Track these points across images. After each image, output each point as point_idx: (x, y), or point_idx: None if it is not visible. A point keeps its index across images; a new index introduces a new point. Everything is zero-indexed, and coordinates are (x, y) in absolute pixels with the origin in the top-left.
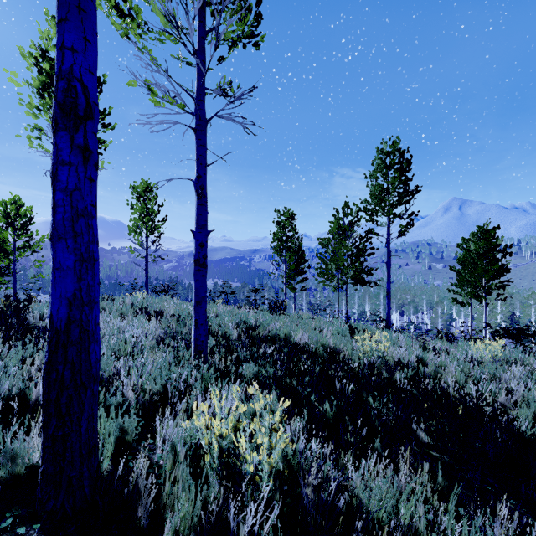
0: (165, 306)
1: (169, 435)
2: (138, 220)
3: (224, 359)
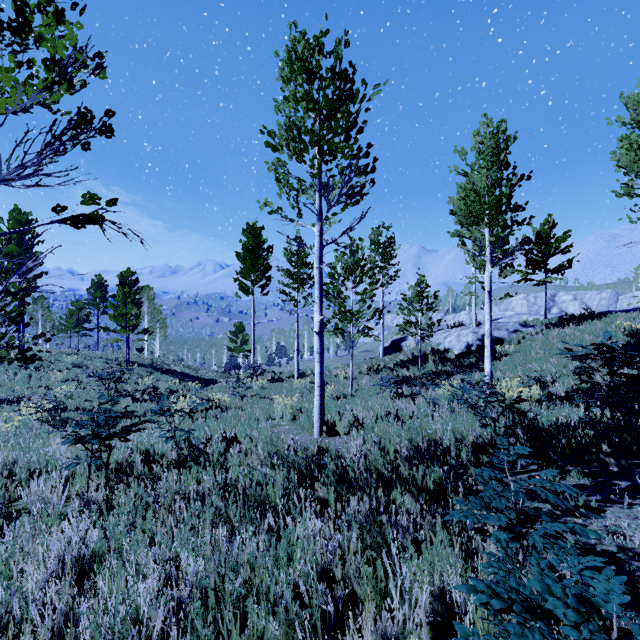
0: None
1: None
2: None
3: None
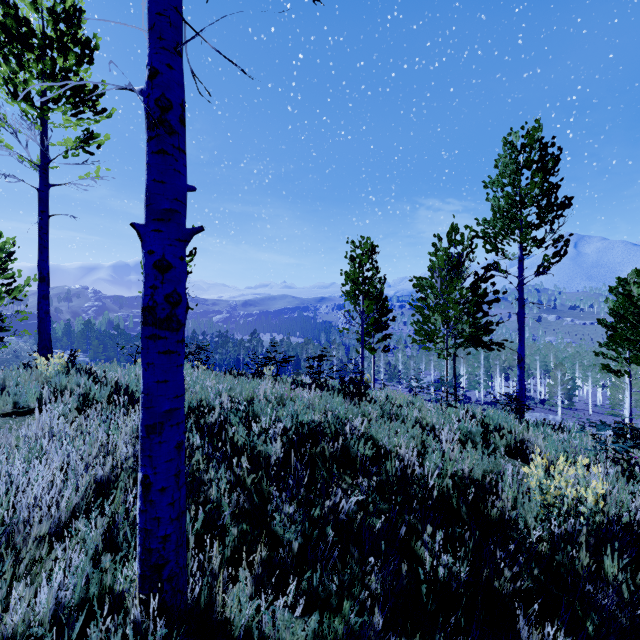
0: None
1: None
2: None
3: (239, 552)
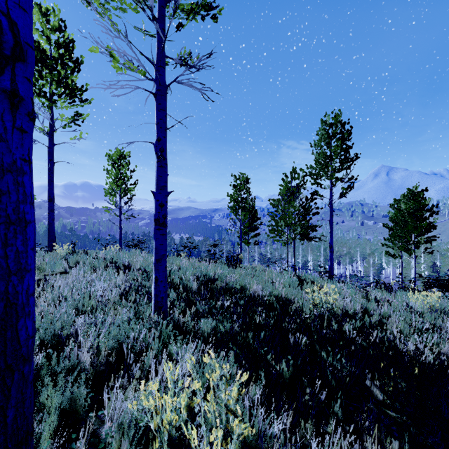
0: (133, 260)
1: (120, 406)
2: (113, 184)
3: (184, 313)
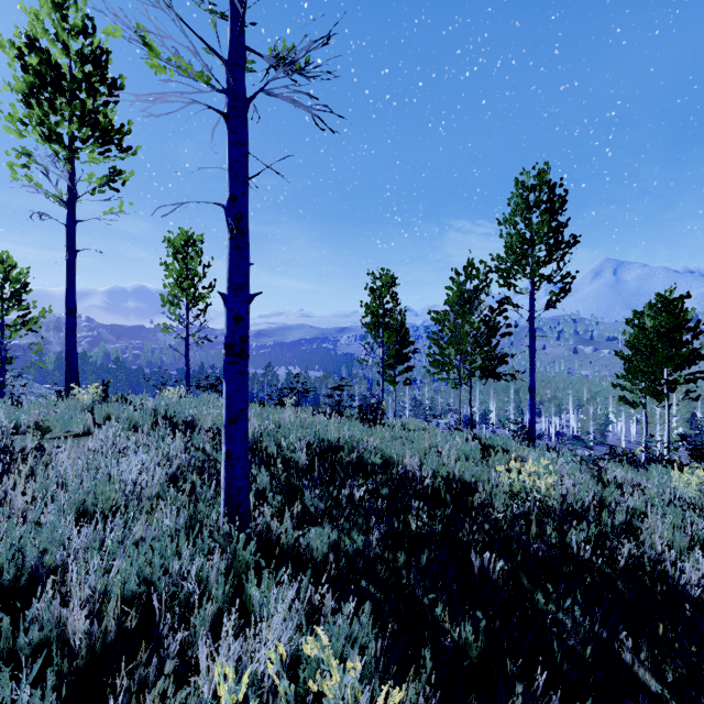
0: (202, 413)
1: None
2: (175, 286)
3: (281, 513)
